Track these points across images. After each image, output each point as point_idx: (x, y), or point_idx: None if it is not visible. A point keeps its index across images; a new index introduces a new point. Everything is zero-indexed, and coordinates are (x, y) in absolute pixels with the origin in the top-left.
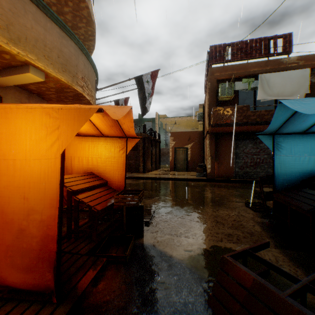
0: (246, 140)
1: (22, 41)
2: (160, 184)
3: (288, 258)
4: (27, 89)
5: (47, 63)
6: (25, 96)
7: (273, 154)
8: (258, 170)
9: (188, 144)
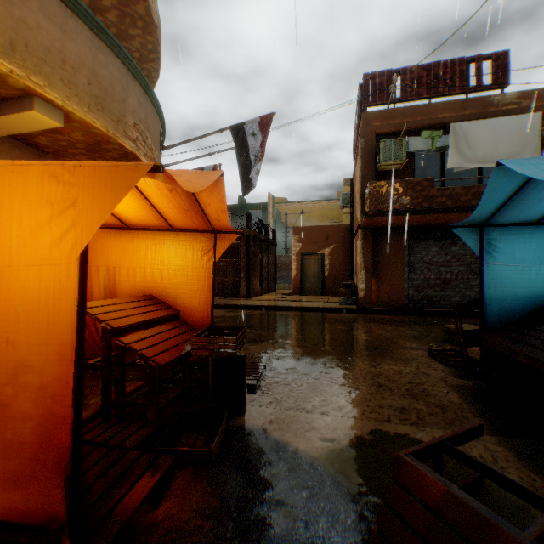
0: (427, 240)
1: (19, 50)
2: (275, 318)
3: (515, 455)
4: (34, 145)
5: (69, 94)
6: (30, 158)
7: (481, 263)
8: (449, 293)
9: (325, 248)
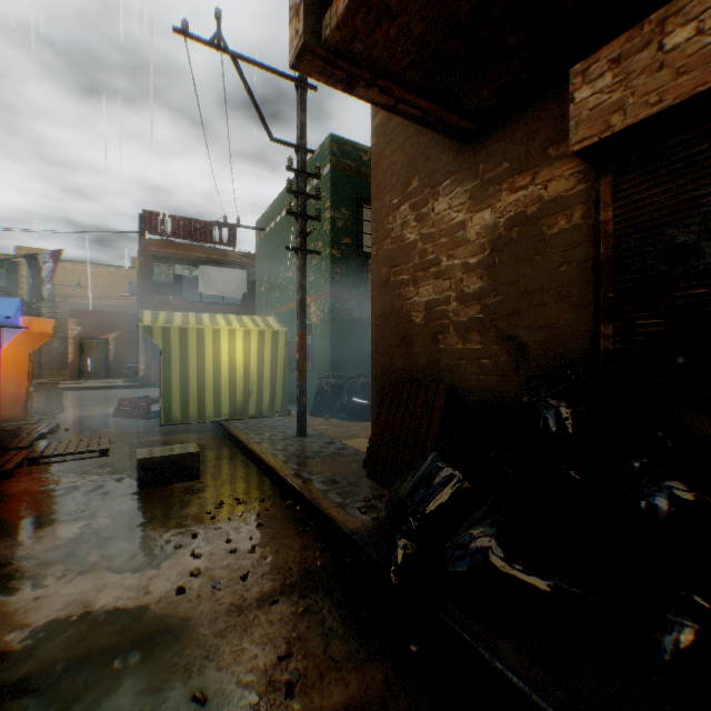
0: None
1: None
2: None
3: None
4: None
5: None
6: None
7: None
8: None
9: (111, 333)
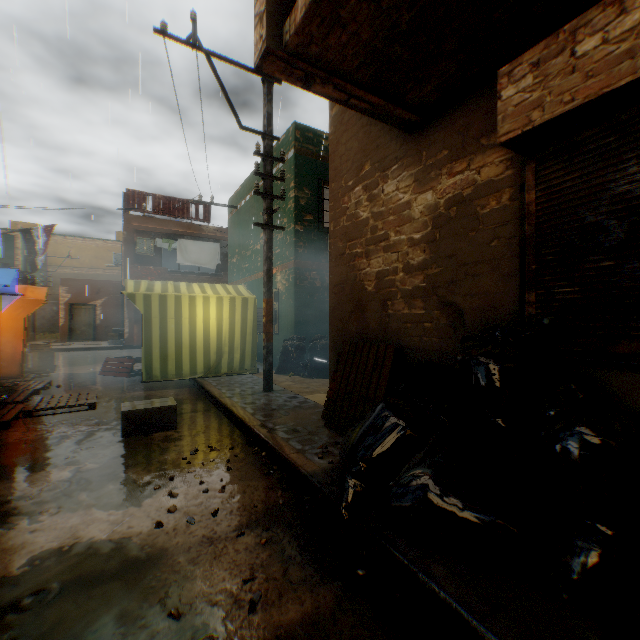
0: None
1: None
2: None
3: None
4: None
5: None
6: None
7: None
8: None
9: (98, 299)
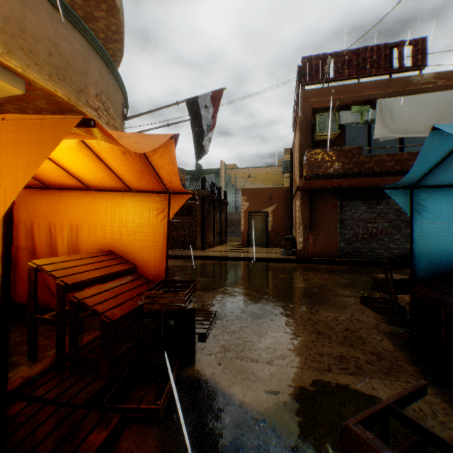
0: (356, 200)
1: None
2: (226, 267)
3: None
4: (3, 113)
5: (29, 63)
6: None
7: (411, 221)
8: (374, 245)
9: (269, 206)
